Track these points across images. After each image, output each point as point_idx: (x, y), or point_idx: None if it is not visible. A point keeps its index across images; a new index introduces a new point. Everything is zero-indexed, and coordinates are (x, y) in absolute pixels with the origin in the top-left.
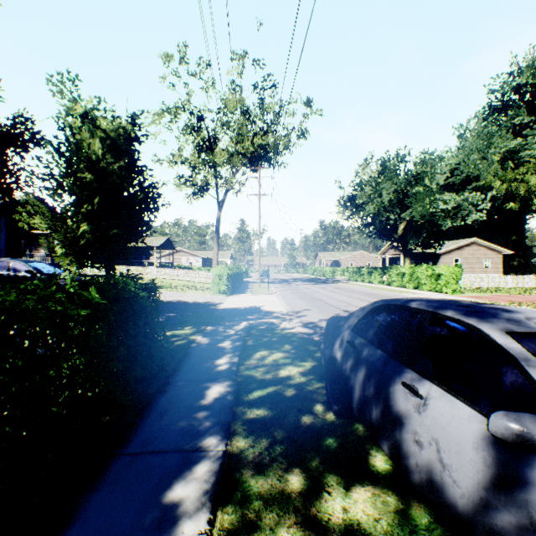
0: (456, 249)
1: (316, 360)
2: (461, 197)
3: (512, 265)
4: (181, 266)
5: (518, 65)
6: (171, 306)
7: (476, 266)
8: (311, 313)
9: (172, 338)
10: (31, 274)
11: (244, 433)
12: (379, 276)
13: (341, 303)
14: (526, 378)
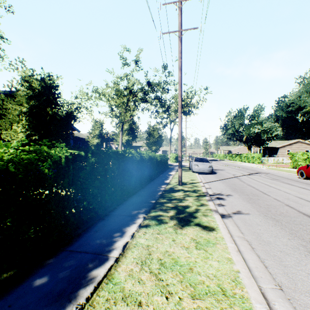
0: (288, 145)
1: None
2: (270, 125)
3: None
4: None
5: None
6: None
7: None
8: None
9: None
10: None
11: None
12: (239, 158)
13: None
14: (193, 159)
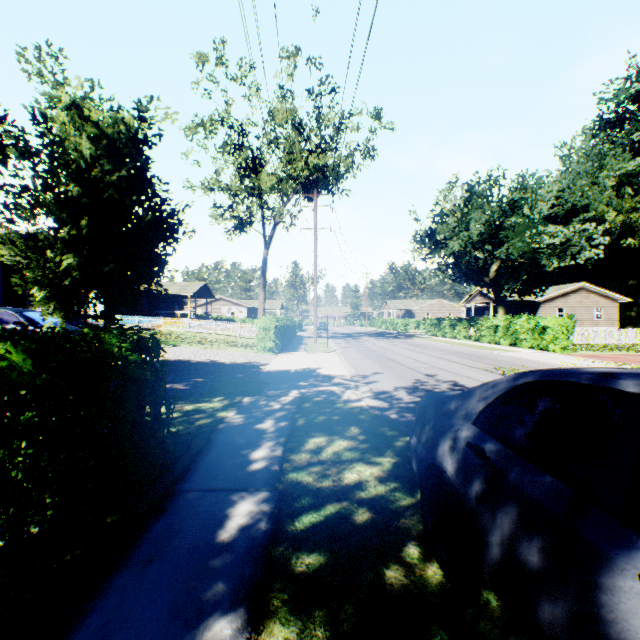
0: (560, 297)
1: (398, 454)
2: (570, 229)
3: (630, 317)
4: (221, 318)
5: (638, 67)
6: (201, 368)
7: (585, 318)
8: (384, 378)
9: (194, 415)
10: (21, 326)
11: (282, 612)
12: (465, 330)
13: (420, 364)
14: None
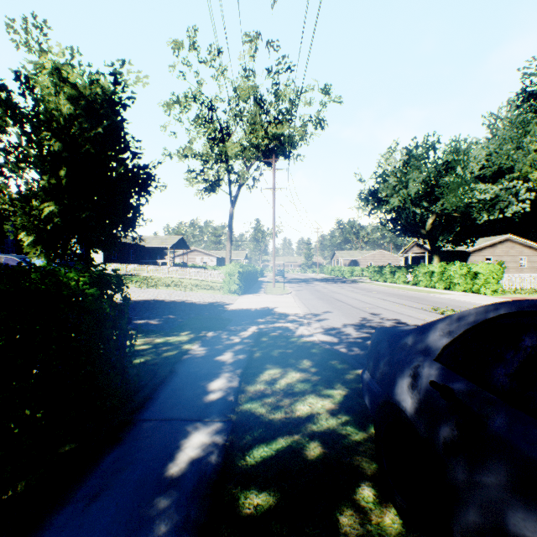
0: (488, 247)
1: (349, 386)
2: (499, 187)
3: None
4: (195, 266)
5: None
6: (173, 306)
7: (511, 265)
8: (333, 316)
9: (162, 347)
10: None
11: None
12: (404, 276)
13: (365, 305)
14: None
